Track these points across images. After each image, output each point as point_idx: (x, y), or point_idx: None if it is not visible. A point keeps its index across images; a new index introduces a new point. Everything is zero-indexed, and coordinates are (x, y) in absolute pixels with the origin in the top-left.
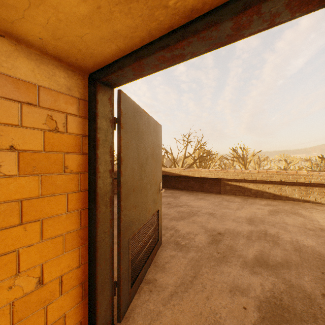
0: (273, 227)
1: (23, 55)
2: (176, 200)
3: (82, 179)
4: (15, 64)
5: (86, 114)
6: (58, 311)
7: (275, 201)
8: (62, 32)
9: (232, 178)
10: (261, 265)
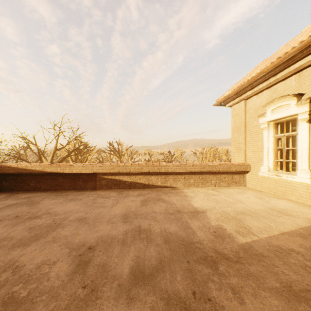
0: (146, 219)
1: None
2: (34, 208)
3: None
4: None
5: None
6: None
7: (145, 190)
8: None
9: (109, 172)
10: (139, 281)
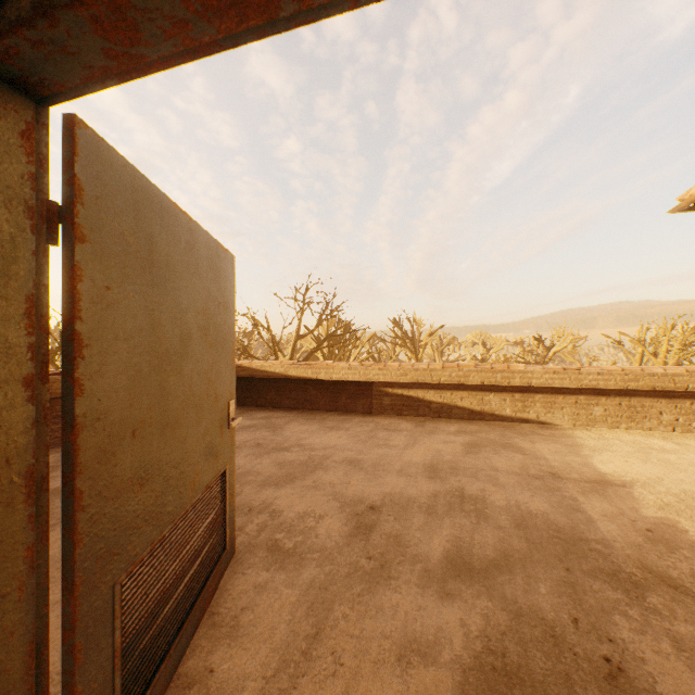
0: (474, 479)
1: None
2: (278, 434)
3: None
4: None
5: None
6: None
7: (474, 423)
8: None
9: (396, 381)
10: (460, 574)
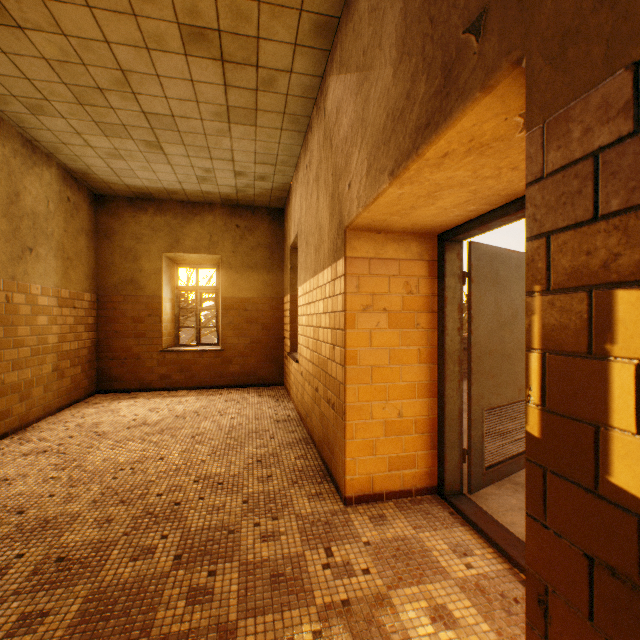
0: None
1: (390, 241)
2: None
3: (431, 336)
4: (386, 249)
5: (434, 273)
6: (411, 446)
7: None
8: (418, 222)
9: None
10: None
